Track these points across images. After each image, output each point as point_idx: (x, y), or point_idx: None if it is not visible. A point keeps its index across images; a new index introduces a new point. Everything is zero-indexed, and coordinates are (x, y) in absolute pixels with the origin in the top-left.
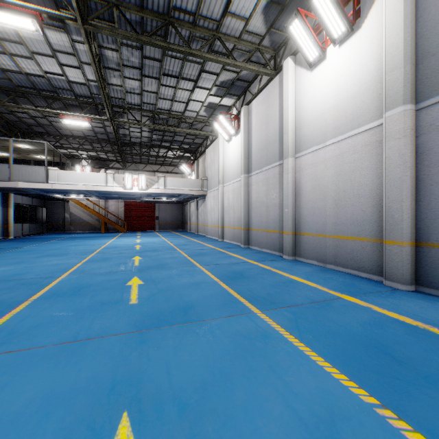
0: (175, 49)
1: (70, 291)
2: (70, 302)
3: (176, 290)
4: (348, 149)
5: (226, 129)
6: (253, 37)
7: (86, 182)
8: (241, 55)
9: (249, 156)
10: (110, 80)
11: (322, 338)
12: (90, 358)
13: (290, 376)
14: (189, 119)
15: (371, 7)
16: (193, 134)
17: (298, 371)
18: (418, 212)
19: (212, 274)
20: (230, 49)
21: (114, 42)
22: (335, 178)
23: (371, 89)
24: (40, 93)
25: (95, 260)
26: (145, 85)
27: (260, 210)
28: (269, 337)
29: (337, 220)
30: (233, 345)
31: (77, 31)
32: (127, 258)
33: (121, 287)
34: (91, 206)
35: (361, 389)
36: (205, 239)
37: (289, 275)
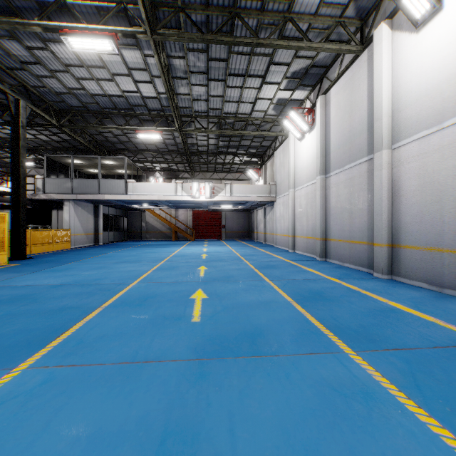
0: (241, 42)
1: (137, 300)
2: (135, 313)
3: (242, 309)
4: None
5: (298, 126)
6: (333, 9)
7: (158, 192)
8: (317, 36)
9: (326, 153)
10: (178, 90)
11: None
12: (144, 388)
13: None
14: (256, 120)
15: None
16: (261, 136)
17: None
18: None
19: (284, 292)
20: (304, 31)
21: (181, 49)
22: None
23: None
24: (120, 112)
25: (163, 268)
26: (211, 90)
27: (342, 216)
28: (374, 398)
29: None
30: (319, 401)
31: (148, 45)
32: (193, 268)
33: (184, 300)
34: (163, 215)
35: None
36: (273, 250)
37: (386, 300)
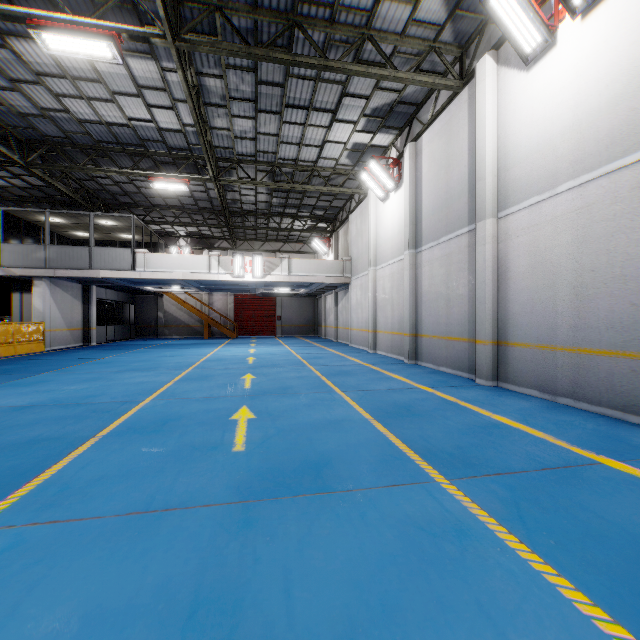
0: (303, 63)
1: (151, 424)
2: (149, 442)
3: (304, 431)
4: (601, 196)
5: (381, 181)
6: (425, 30)
7: (182, 268)
8: (404, 63)
9: (417, 220)
10: (212, 122)
11: (575, 547)
12: (164, 546)
13: (523, 632)
14: (324, 170)
15: None
16: (331, 193)
17: (537, 621)
18: None
19: (361, 407)
20: (388, 55)
21: (218, 64)
22: (575, 248)
23: None
24: (125, 149)
25: (190, 378)
26: (260, 125)
27: (437, 305)
28: (469, 535)
29: (579, 321)
30: (402, 545)
31: (167, 54)
32: (235, 377)
33: (222, 421)
34: (191, 301)
35: None
36: (348, 350)
37: (490, 413)
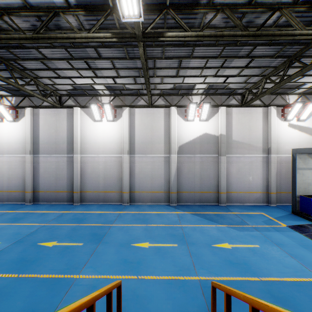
0: None
1: None
2: None
3: None
4: (14, 160)
5: None
6: None
7: None
8: None
9: None
10: None
11: (1, 221)
12: None
13: None
14: None
15: (22, 118)
16: None
17: None
18: (34, 183)
19: None
20: None
21: None
22: (9, 169)
23: (22, 144)
24: None
25: None
26: None
27: None
28: None
29: (10, 185)
30: None
31: None
32: None
33: None
34: None
35: (9, 224)
36: None
37: None
